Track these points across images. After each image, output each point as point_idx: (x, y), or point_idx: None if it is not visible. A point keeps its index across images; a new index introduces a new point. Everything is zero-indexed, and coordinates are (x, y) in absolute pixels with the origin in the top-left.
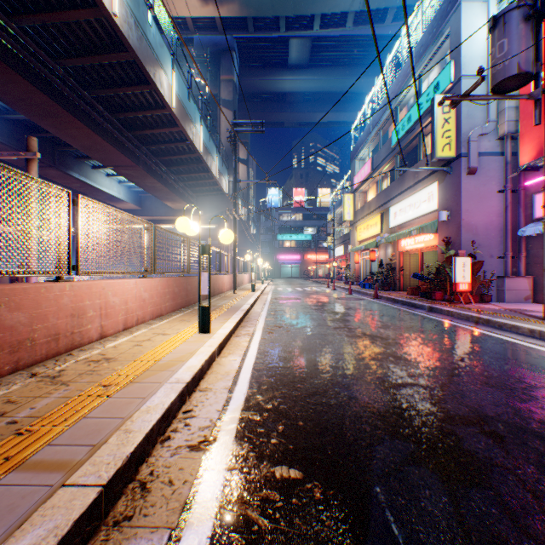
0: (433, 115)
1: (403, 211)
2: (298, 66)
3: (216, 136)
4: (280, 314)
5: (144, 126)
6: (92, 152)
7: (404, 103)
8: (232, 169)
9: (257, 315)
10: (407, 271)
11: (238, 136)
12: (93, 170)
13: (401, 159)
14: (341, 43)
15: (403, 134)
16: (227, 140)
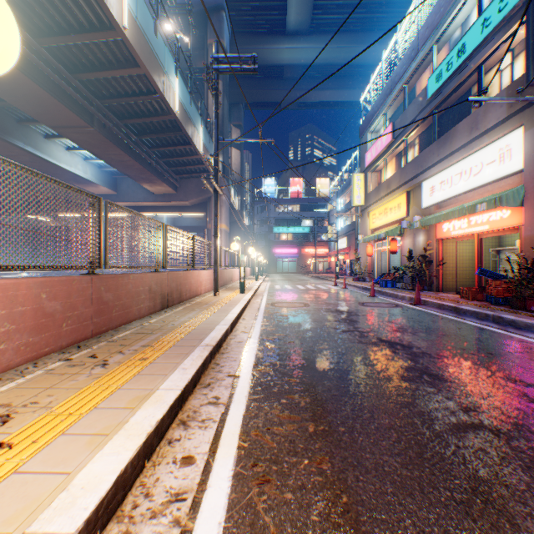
0: (532, 8)
1: (447, 183)
2: (297, 33)
3: (201, 103)
4: (284, 350)
5: (92, 67)
6: (19, 101)
7: (446, 39)
8: (222, 147)
9: (237, 354)
10: (447, 265)
11: (231, 118)
12: (46, 140)
13: (439, 117)
14: (347, 1)
15: (449, 76)
16: (204, 78)
